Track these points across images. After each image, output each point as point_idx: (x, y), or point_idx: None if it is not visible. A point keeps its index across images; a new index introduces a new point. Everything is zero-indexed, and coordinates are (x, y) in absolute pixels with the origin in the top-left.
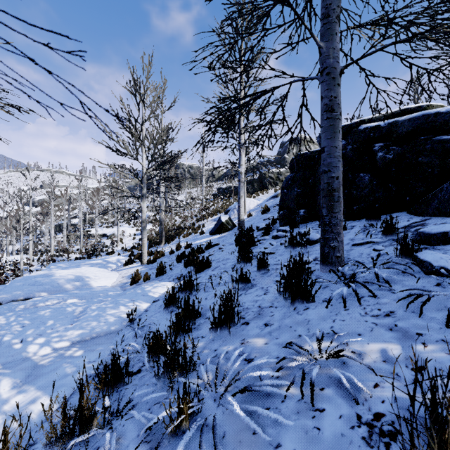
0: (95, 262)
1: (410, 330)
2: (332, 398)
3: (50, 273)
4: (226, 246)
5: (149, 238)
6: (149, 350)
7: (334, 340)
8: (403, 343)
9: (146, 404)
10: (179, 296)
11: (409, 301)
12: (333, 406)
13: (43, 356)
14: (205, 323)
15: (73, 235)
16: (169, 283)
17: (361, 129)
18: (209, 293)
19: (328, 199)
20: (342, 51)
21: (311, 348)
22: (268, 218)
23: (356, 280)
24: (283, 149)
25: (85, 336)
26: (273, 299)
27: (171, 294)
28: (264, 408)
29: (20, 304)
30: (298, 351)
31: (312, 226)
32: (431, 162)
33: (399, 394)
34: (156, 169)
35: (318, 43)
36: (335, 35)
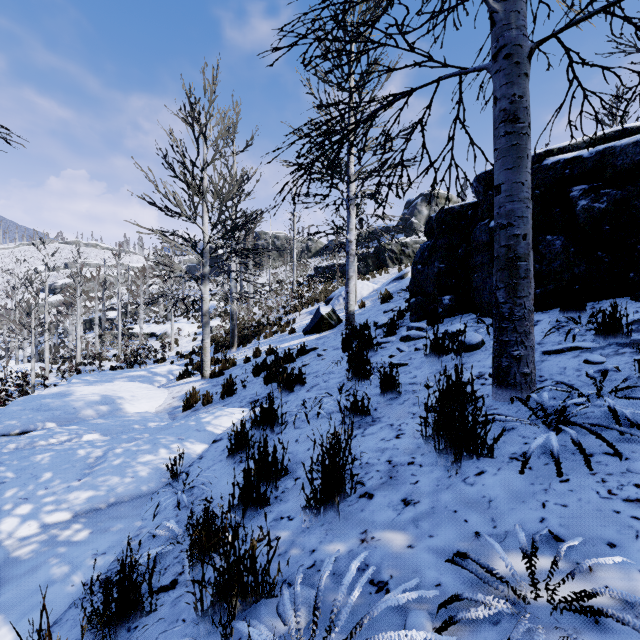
0: (136, 374)
1: None
2: None
3: (68, 391)
4: (327, 352)
5: (216, 339)
6: (192, 546)
7: (561, 559)
8: None
9: None
10: (253, 435)
11: None
12: None
13: (24, 538)
14: (295, 488)
15: (109, 334)
16: (239, 410)
17: (548, 164)
18: (302, 431)
19: (508, 274)
20: None
21: (512, 573)
22: (390, 309)
23: (576, 421)
24: (409, 210)
25: (97, 502)
26: (414, 448)
27: (240, 433)
28: None
29: (11, 441)
30: (484, 577)
31: (464, 320)
32: None
33: None
34: (223, 236)
35: (490, 4)
36: None
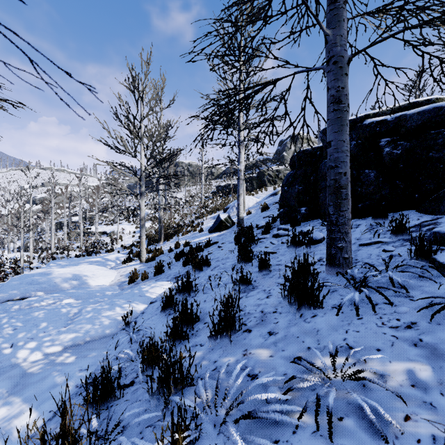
0: (94, 260)
1: (439, 347)
2: (353, 432)
3: (49, 271)
4: (225, 244)
5: (148, 236)
6: (143, 360)
7: (350, 357)
8: (432, 363)
9: (138, 426)
10: (177, 298)
11: (434, 312)
12: (356, 443)
13: (33, 362)
14: (204, 328)
15: (73, 232)
16: (167, 283)
17: (366, 124)
18: (208, 295)
19: (335, 196)
20: (348, 42)
21: (324, 365)
22: (267, 216)
23: (369, 285)
24: (281, 147)
25: (78, 340)
26: (277, 303)
27: (169, 296)
28: (273, 440)
29: (15, 304)
30: (309, 368)
31: (314, 224)
32: (443, 157)
33: (437, 432)
34: (155, 166)
35: (325, 30)
36: (342, 21)
